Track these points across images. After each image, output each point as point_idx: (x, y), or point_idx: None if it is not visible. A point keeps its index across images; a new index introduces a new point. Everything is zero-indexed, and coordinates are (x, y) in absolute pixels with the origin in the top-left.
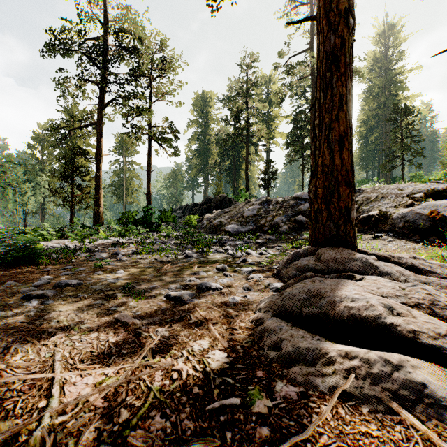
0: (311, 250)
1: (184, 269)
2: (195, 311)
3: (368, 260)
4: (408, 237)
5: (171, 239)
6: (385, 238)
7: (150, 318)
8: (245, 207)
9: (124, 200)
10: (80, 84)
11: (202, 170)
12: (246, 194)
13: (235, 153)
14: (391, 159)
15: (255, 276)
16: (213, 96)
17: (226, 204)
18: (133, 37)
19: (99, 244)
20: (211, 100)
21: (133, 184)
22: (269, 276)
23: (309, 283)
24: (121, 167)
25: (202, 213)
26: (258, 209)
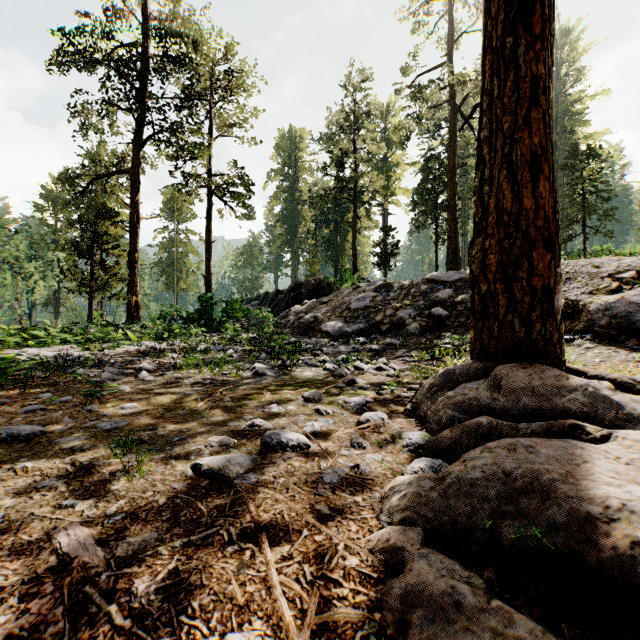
0: (476, 368)
1: (246, 398)
2: (245, 512)
3: (598, 391)
4: (618, 342)
5: (238, 343)
6: (580, 343)
7: (137, 537)
8: (352, 295)
9: (176, 285)
10: (107, 112)
11: (290, 242)
12: (353, 276)
13: (337, 217)
14: (567, 225)
15: (374, 417)
16: (305, 135)
17: (324, 292)
18: (185, 43)
19: (123, 351)
20: (303, 141)
21: (188, 263)
22: (397, 415)
23: (504, 454)
24: (172, 238)
25: (289, 304)
26: (373, 297)
